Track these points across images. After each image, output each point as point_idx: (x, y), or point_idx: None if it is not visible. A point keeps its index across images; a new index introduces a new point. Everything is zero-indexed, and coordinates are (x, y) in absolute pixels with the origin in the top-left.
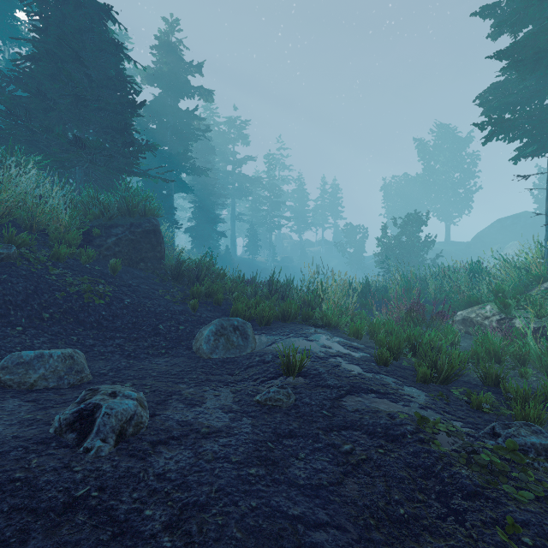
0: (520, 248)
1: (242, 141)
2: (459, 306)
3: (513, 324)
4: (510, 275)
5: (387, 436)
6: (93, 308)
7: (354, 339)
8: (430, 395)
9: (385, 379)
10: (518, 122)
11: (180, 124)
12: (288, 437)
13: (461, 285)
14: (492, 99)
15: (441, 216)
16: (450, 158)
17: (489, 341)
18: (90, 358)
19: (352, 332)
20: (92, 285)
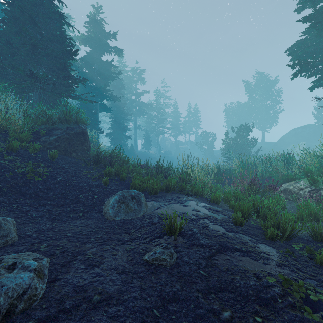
0: (306, 146)
1: (141, 82)
2: (279, 181)
3: (321, 193)
4: (312, 161)
5: (259, 299)
6: (33, 184)
7: (214, 204)
8: (280, 251)
9: (243, 238)
10: (316, 63)
11: (102, 70)
12: (172, 301)
13: (280, 167)
14: (297, 50)
15: (259, 126)
16: (265, 92)
17: (310, 206)
18: (22, 221)
19: (212, 199)
20: (34, 167)
